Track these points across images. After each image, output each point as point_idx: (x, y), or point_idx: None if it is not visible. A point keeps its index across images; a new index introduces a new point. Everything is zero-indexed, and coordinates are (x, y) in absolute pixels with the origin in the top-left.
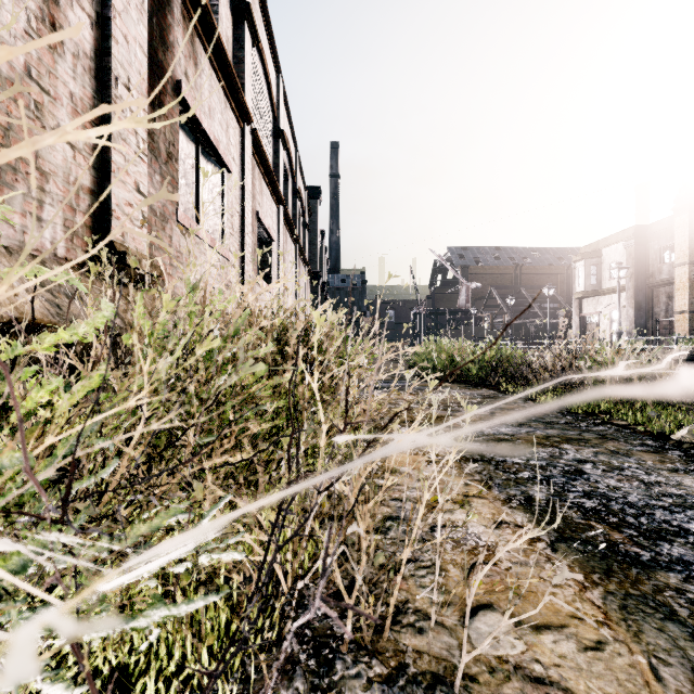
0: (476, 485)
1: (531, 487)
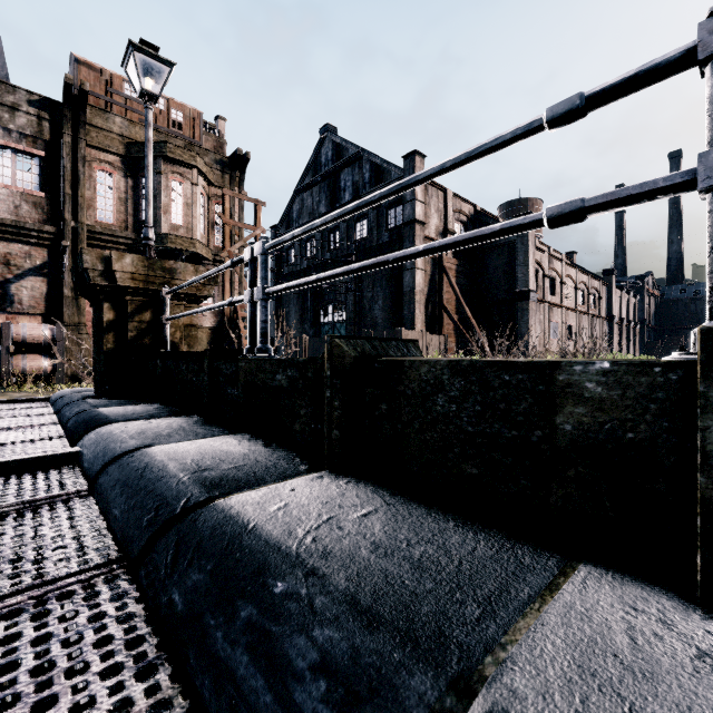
0: None
1: None
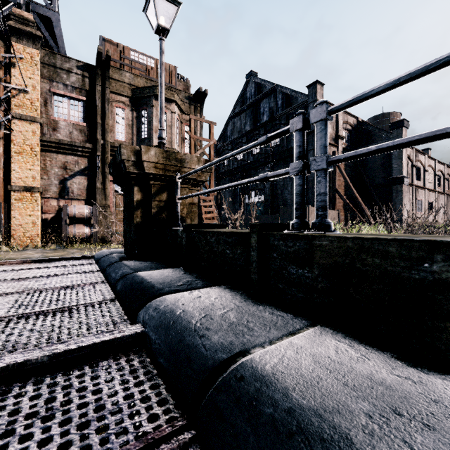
0: None
1: None
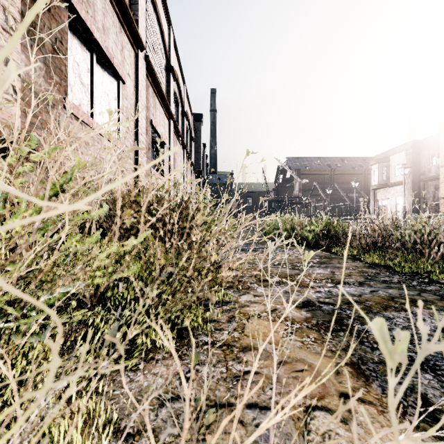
0: None
1: (417, 378)
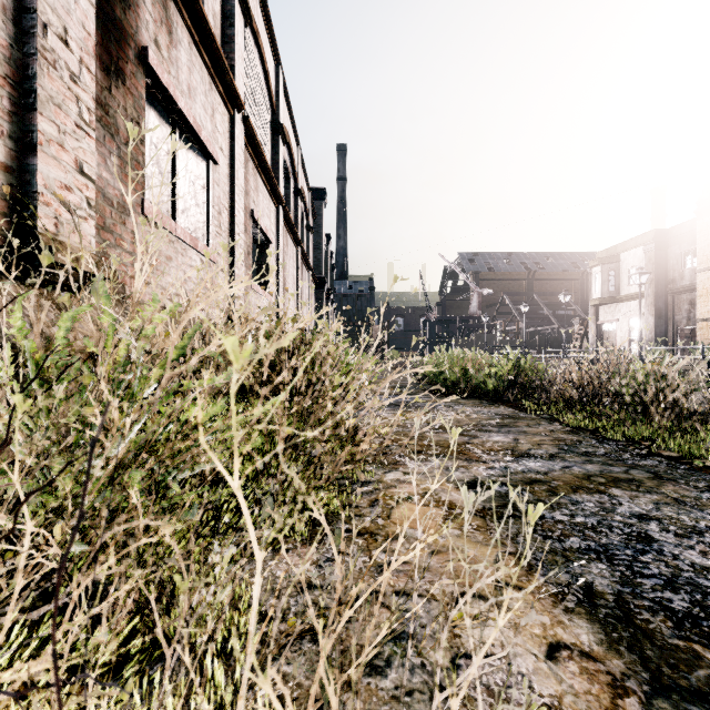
0: (547, 661)
1: (588, 567)
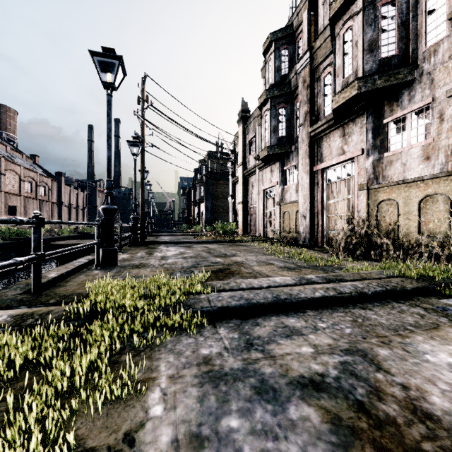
0: None
1: None
